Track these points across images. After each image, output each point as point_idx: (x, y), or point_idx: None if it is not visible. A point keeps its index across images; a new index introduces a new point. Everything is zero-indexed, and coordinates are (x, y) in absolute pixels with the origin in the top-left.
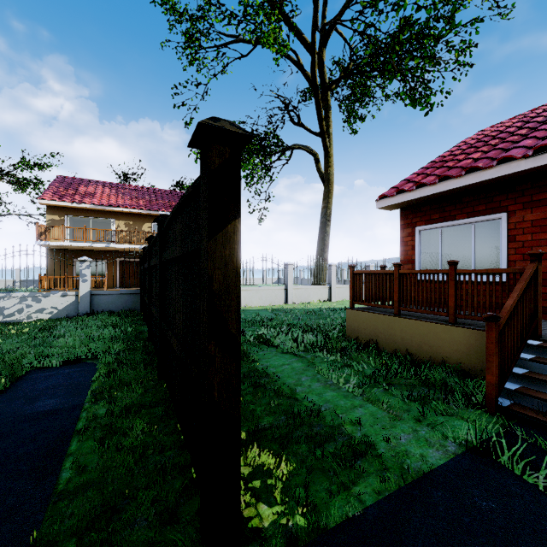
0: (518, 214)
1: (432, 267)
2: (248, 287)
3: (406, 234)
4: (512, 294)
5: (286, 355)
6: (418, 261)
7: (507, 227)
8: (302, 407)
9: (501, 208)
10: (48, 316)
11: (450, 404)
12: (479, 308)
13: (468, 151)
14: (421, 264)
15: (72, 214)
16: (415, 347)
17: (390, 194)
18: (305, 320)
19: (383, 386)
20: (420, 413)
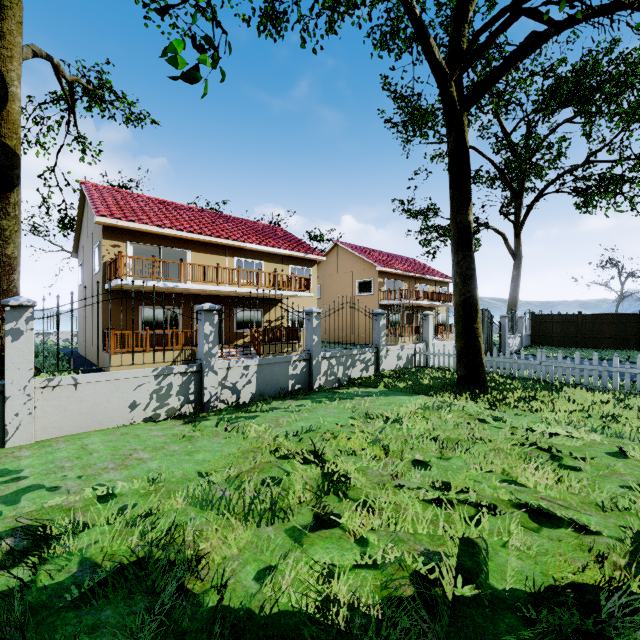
0: None
1: None
2: None
3: None
4: None
5: None
6: None
7: None
8: None
9: None
10: (516, 348)
11: None
12: None
13: None
14: None
15: (387, 277)
16: None
17: None
18: None
19: None
20: None
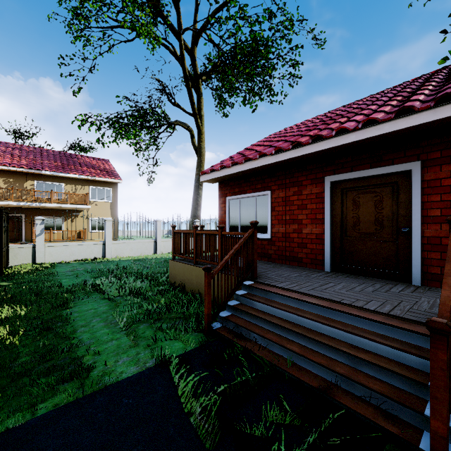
0: (276, 192)
1: (235, 227)
2: (119, 241)
3: (221, 202)
4: (231, 251)
5: (103, 301)
6: (227, 222)
7: (271, 201)
8: (67, 345)
9: (268, 187)
10: None
11: (177, 331)
12: (258, 257)
13: (262, 144)
14: (230, 224)
15: None
16: (202, 288)
17: (207, 171)
18: (155, 268)
19: (152, 321)
20: (153, 340)
